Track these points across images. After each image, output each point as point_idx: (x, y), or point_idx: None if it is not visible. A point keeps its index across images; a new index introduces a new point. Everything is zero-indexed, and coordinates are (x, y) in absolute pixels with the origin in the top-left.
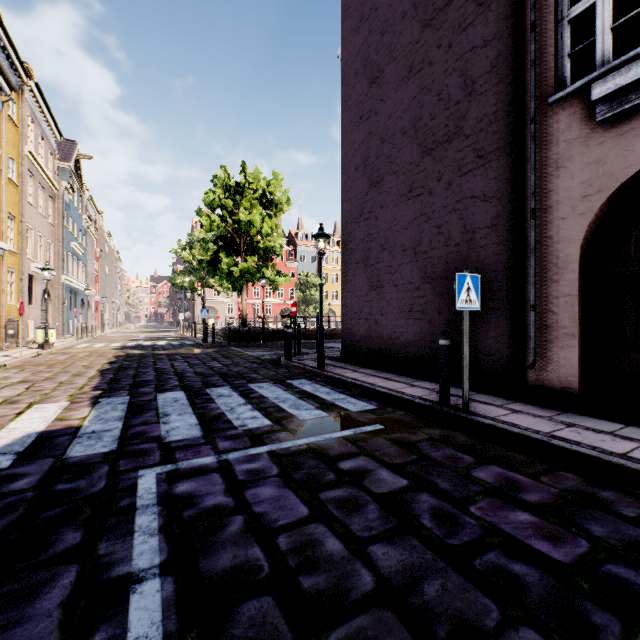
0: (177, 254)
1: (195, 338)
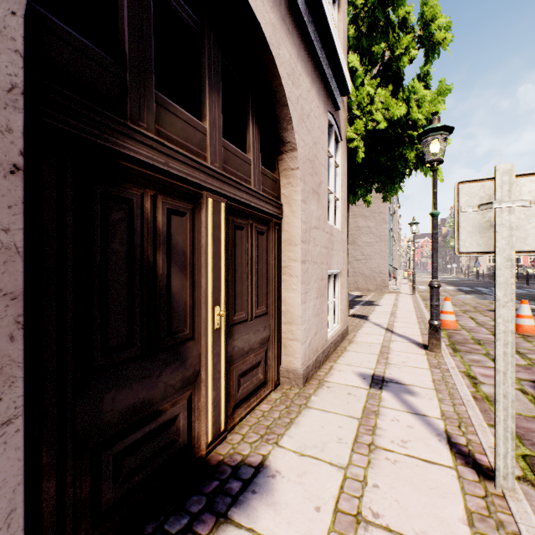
0: (449, 227)
1: (468, 278)
